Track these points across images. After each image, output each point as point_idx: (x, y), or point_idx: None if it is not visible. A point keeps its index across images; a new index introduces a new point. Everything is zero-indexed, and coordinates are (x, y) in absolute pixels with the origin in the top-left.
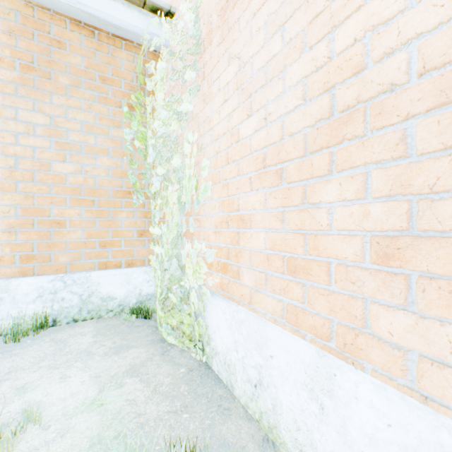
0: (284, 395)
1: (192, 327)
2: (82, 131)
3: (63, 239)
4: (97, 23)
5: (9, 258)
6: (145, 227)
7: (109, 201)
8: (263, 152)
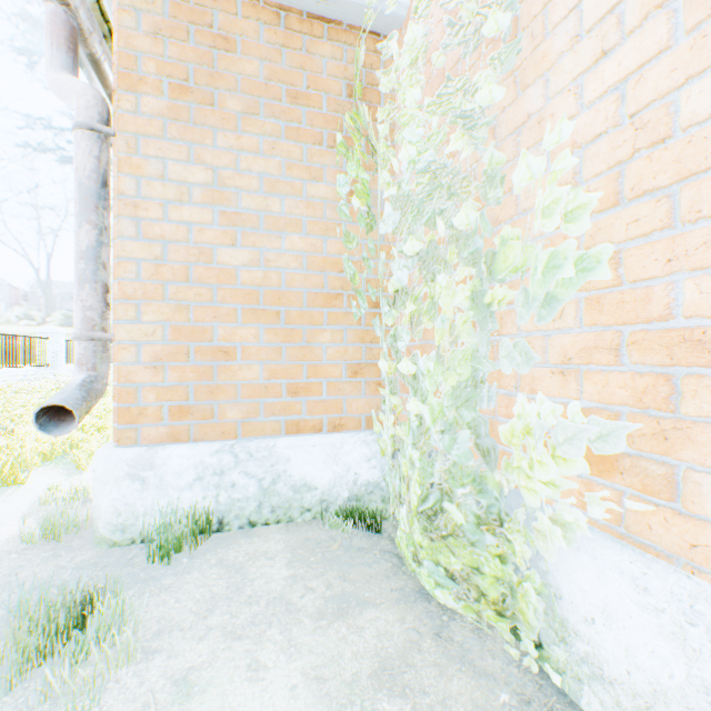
0: None
1: (500, 583)
2: (260, 190)
3: (231, 379)
4: None
5: (154, 411)
6: (361, 359)
7: (302, 313)
8: None
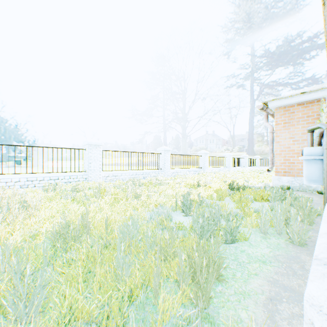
0: None
1: None
2: (299, 135)
3: (294, 167)
4: (304, 101)
5: (280, 171)
6: None
7: None
8: None
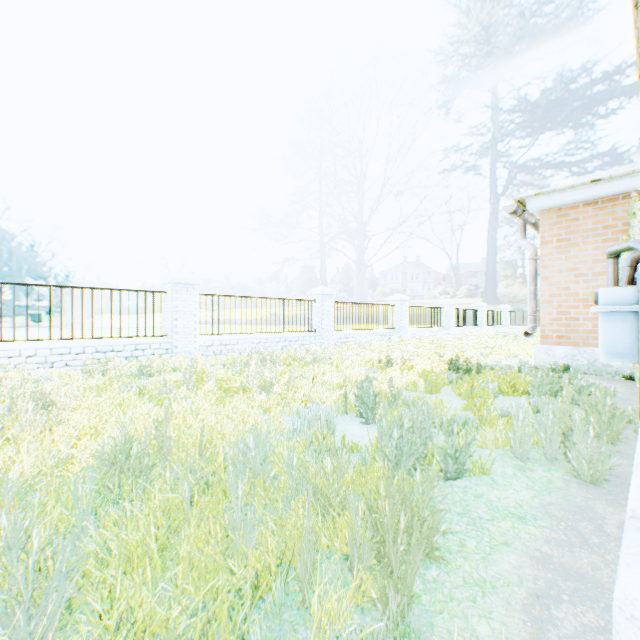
0: None
1: None
2: (588, 264)
3: (577, 327)
4: (598, 197)
5: (550, 336)
6: None
7: None
8: None
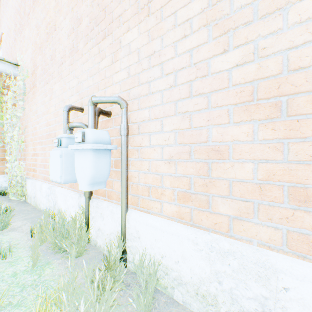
0: (38, 195)
1: (22, 192)
2: None
3: None
4: None
5: None
6: (5, 157)
7: None
8: (40, 136)
